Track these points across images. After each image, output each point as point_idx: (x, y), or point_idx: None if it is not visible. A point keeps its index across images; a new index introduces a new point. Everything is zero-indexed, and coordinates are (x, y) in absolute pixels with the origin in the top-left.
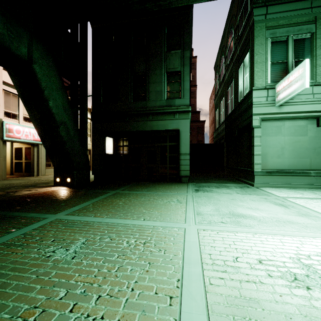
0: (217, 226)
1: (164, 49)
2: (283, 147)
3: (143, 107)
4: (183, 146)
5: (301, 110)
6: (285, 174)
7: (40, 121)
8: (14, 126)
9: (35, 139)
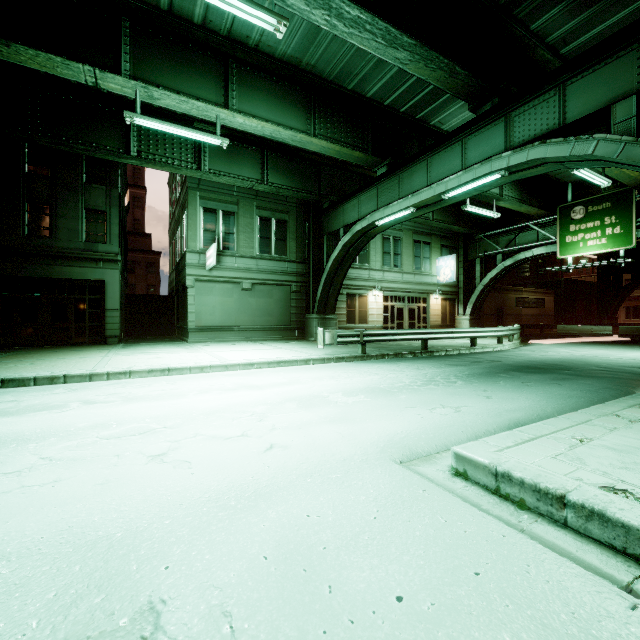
0: (127, 355)
1: (82, 179)
2: (214, 306)
3: (46, 246)
4: (111, 301)
5: (227, 276)
6: (215, 330)
7: None
8: None
9: None
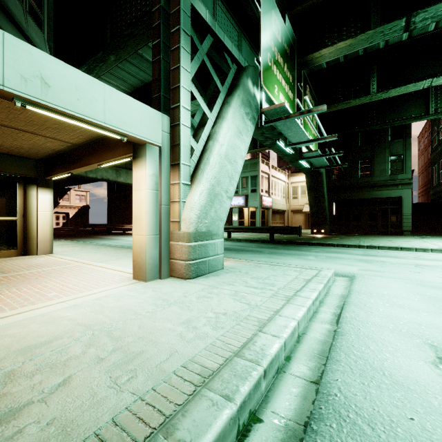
0: (441, 242)
1: (387, 139)
2: None
3: (368, 181)
4: (405, 209)
5: None
6: None
7: (314, 198)
8: (264, 197)
9: (269, 205)
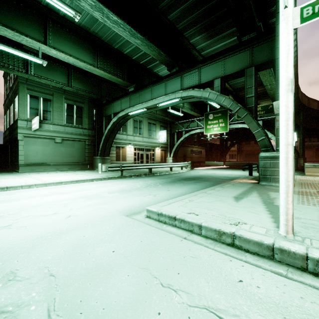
0: None
1: None
2: (37, 152)
3: None
4: None
5: (46, 134)
6: (38, 165)
7: None
8: None
9: None
